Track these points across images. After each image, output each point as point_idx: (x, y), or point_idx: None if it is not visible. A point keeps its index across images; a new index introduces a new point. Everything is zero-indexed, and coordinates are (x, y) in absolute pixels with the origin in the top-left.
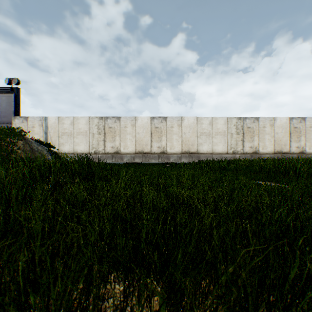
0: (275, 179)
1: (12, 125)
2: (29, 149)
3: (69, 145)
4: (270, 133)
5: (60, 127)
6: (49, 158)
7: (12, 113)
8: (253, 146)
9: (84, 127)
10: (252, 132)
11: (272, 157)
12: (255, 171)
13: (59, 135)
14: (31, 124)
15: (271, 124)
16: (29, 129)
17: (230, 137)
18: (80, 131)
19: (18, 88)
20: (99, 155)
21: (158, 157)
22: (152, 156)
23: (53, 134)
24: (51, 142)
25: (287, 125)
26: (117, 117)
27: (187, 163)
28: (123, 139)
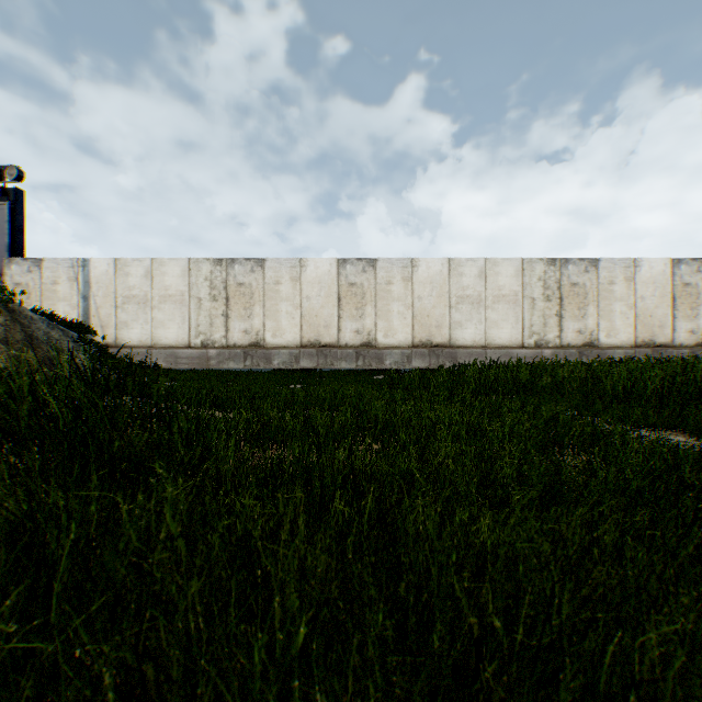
0: (687, 424)
1: (5, 279)
2: (20, 338)
3: (141, 327)
4: (625, 298)
5: (120, 285)
6: (78, 360)
7: (4, 249)
8: (584, 329)
9: (177, 283)
10: (583, 296)
11: (631, 355)
12: (614, 396)
13: (117, 302)
14: (51, 275)
15: (628, 275)
16: (45, 288)
17: (530, 308)
18: (168, 294)
19: (19, 191)
20: (213, 350)
21: (356, 356)
22: (341, 354)
23: (104, 301)
24: (98, 319)
25: (666, 278)
26: (256, 259)
27: (428, 372)
28: (271, 312)
